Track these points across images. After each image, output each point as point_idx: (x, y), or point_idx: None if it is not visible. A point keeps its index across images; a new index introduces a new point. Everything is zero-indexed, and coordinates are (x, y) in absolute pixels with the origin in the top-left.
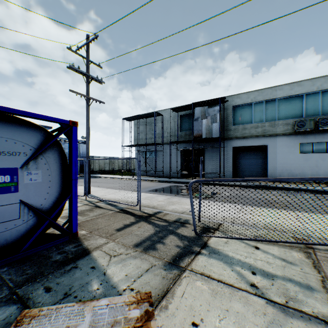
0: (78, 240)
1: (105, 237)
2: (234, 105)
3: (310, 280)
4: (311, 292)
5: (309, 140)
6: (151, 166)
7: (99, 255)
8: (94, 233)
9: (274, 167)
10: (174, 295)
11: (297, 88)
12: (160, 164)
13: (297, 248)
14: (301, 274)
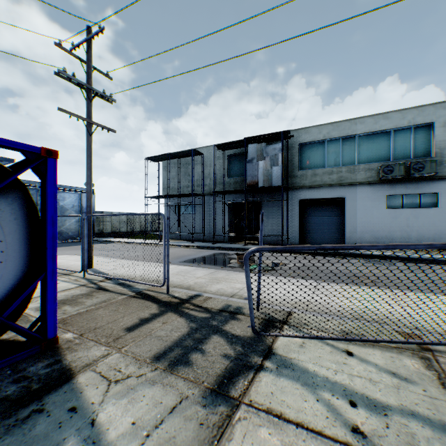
0: (56, 352)
1: (106, 344)
2: (302, 142)
3: (444, 411)
4: None
5: (398, 191)
6: (187, 226)
7: (88, 381)
8: (87, 337)
9: (354, 227)
10: None
11: (383, 122)
12: (199, 223)
13: (408, 351)
14: (427, 402)
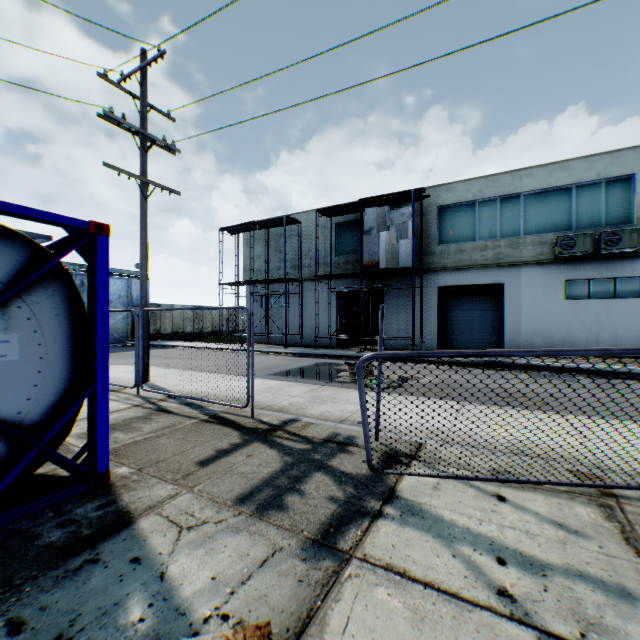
0: (109, 490)
1: (173, 481)
2: (442, 205)
3: (624, 573)
4: (632, 607)
5: (582, 274)
6: (278, 325)
7: (153, 527)
8: (148, 473)
9: (518, 327)
10: (325, 630)
11: (560, 175)
12: (295, 320)
13: (583, 496)
14: (602, 561)
